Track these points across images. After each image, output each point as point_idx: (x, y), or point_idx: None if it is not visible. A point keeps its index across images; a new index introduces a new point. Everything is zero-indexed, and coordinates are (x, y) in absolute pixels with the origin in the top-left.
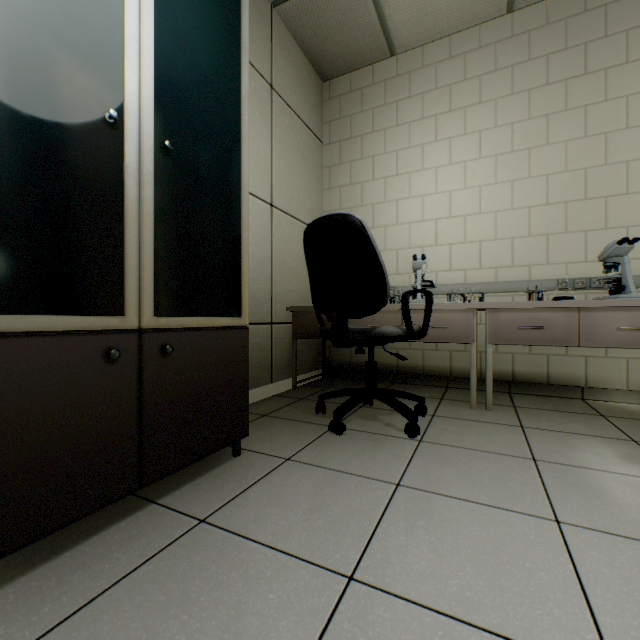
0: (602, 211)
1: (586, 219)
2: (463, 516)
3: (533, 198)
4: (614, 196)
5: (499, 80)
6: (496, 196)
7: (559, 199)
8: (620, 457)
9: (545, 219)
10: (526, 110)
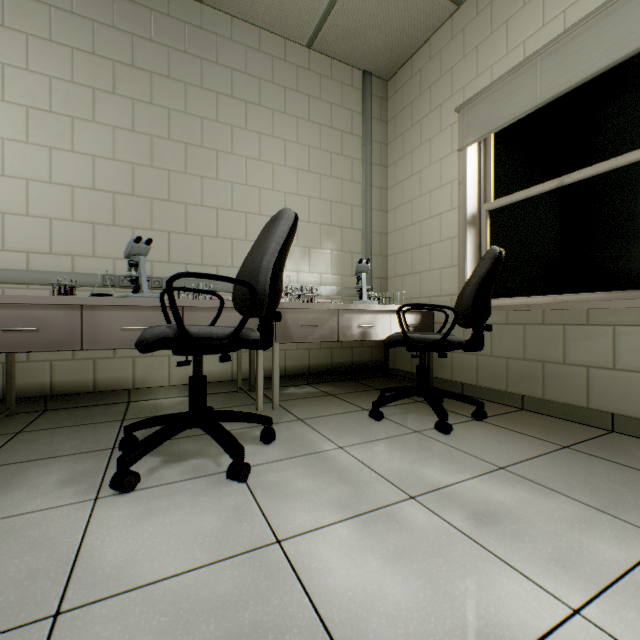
0: (149, 212)
1: (135, 216)
2: None
3: (79, 177)
4: (160, 200)
5: (34, 13)
6: (29, 160)
7: (108, 187)
8: (62, 481)
9: (93, 205)
10: (70, 70)
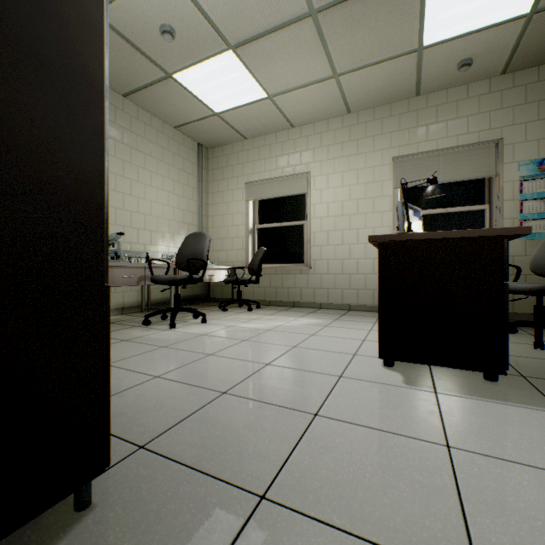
0: None
1: None
2: (146, 357)
3: None
4: None
5: None
6: None
7: None
8: (144, 331)
9: None
10: None
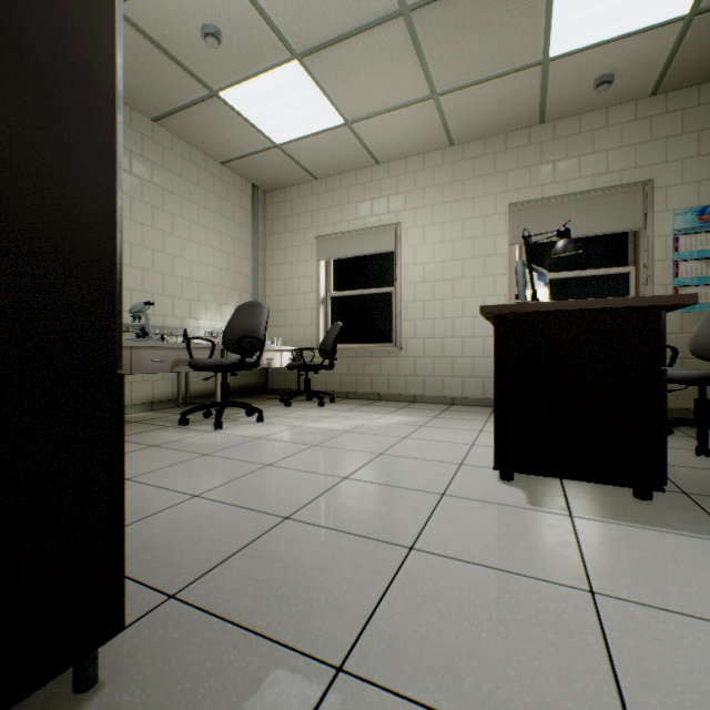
0: None
1: None
2: (182, 469)
3: None
4: (125, 265)
5: None
6: None
7: None
8: (180, 433)
9: None
10: None
